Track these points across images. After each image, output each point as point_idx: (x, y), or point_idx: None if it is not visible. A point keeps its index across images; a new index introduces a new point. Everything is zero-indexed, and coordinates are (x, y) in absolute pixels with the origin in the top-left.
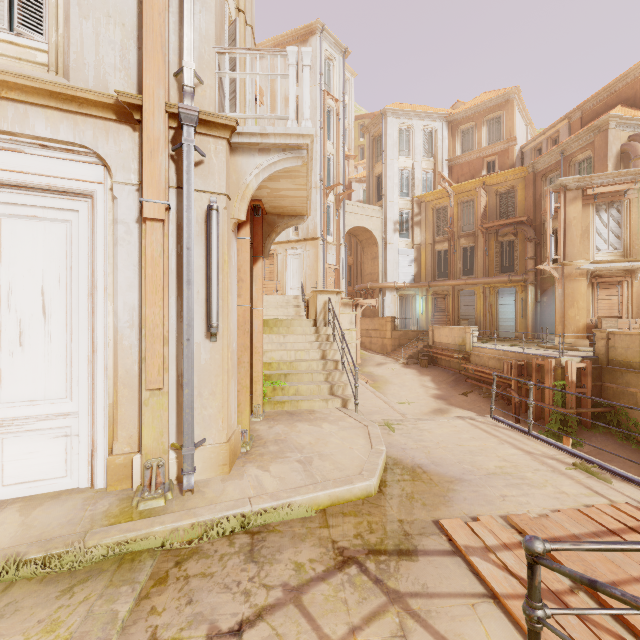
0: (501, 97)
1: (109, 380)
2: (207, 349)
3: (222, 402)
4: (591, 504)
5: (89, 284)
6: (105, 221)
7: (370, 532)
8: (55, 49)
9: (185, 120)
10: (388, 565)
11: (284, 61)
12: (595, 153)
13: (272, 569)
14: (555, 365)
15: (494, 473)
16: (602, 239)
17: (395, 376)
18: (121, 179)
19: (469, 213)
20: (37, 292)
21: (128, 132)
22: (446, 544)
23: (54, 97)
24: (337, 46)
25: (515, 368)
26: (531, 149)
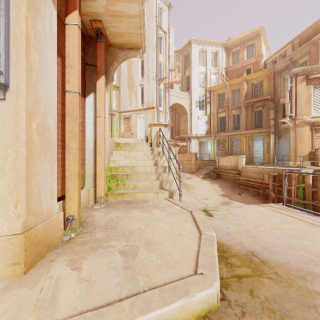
0: (254, 33)
1: None
2: None
3: (15, 181)
4: None
5: None
6: None
7: None
8: None
9: None
10: None
11: None
12: (311, 57)
13: None
14: (298, 174)
15: None
16: (317, 104)
17: (198, 184)
18: None
19: (237, 96)
20: None
21: None
22: None
23: None
24: (165, 2)
25: (271, 177)
26: (270, 62)
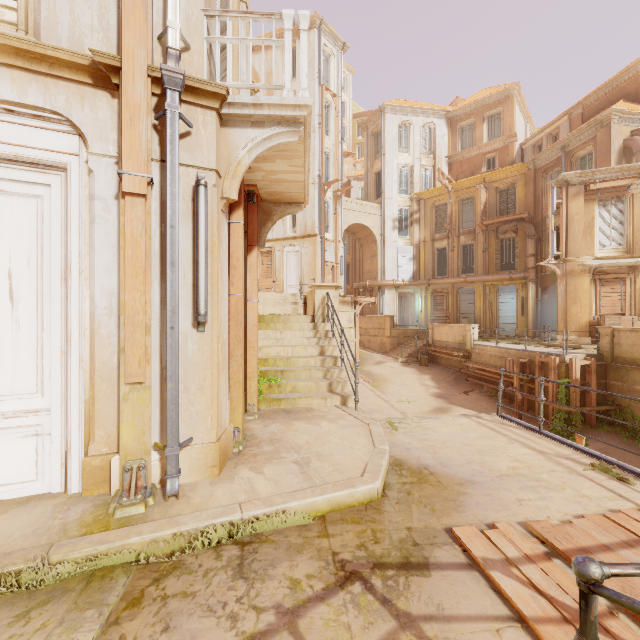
0: (501, 93)
1: (85, 373)
2: (194, 339)
3: (211, 398)
4: (616, 509)
5: (62, 267)
6: (80, 197)
7: (375, 542)
8: (25, 6)
9: (169, 84)
10: (397, 581)
11: (282, 55)
12: (597, 148)
13: (264, 587)
14: (559, 362)
15: (507, 474)
16: (605, 235)
17: (394, 375)
18: (98, 150)
19: (469, 210)
20: (3, 275)
21: (106, 98)
22: (461, 556)
23: (21, 55)
24: (335, 40)
25: (517, 366)
26: (531, 146)
